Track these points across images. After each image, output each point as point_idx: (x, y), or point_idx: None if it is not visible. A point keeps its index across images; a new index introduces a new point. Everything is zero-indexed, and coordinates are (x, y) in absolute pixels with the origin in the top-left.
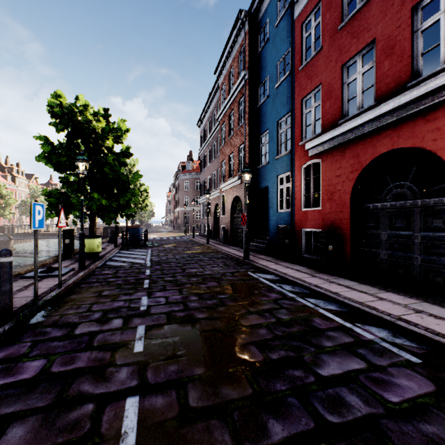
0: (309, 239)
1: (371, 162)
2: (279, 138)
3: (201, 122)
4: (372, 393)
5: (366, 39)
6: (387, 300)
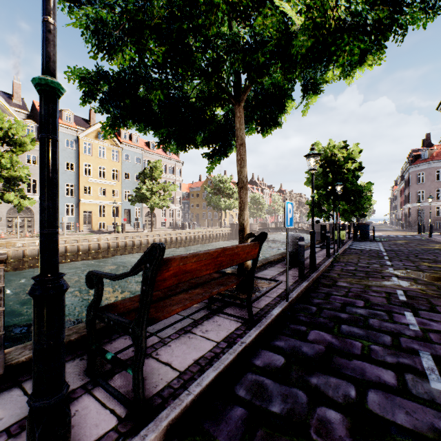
0: None
1: None
2: None
3: None
4: None
5: None
6: None
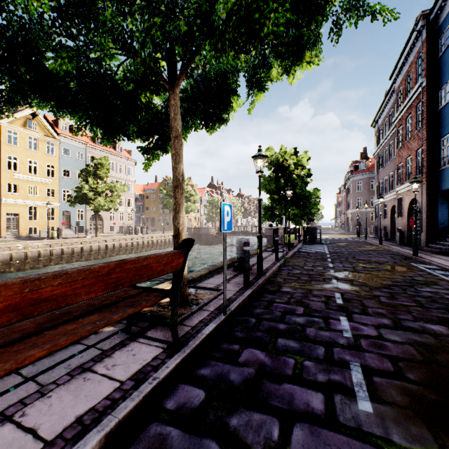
0: None
1: None
2: None
3: (376, 123)
4: (439, 295)
5: None
6: None
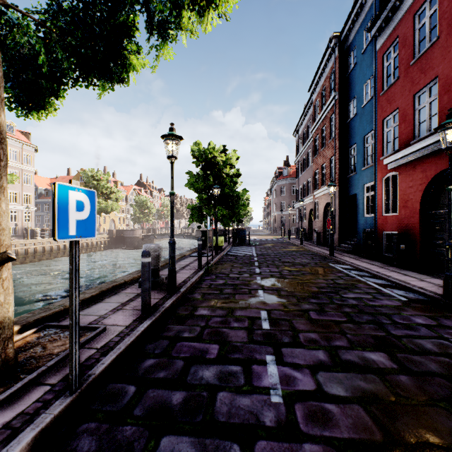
0: None
1: (435, 176)
2: (365, 151)
3: (297, 132)
4: (363, 301)
5: (431, 76)
6: (427, 281)
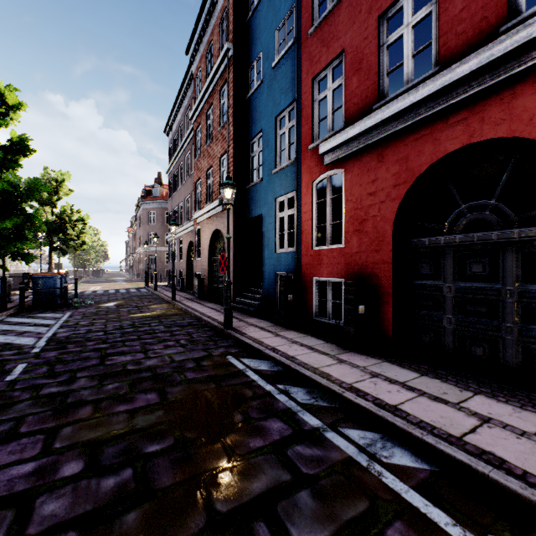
0: (321, 293)
1: (429, 168)
2: (278, 143)
3: (171, 128)
4: None
5: None
6: (495, 421)
